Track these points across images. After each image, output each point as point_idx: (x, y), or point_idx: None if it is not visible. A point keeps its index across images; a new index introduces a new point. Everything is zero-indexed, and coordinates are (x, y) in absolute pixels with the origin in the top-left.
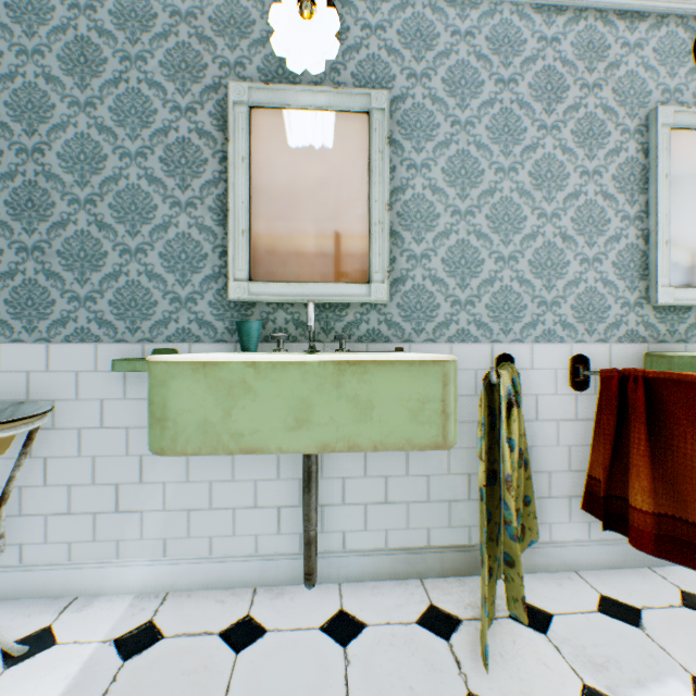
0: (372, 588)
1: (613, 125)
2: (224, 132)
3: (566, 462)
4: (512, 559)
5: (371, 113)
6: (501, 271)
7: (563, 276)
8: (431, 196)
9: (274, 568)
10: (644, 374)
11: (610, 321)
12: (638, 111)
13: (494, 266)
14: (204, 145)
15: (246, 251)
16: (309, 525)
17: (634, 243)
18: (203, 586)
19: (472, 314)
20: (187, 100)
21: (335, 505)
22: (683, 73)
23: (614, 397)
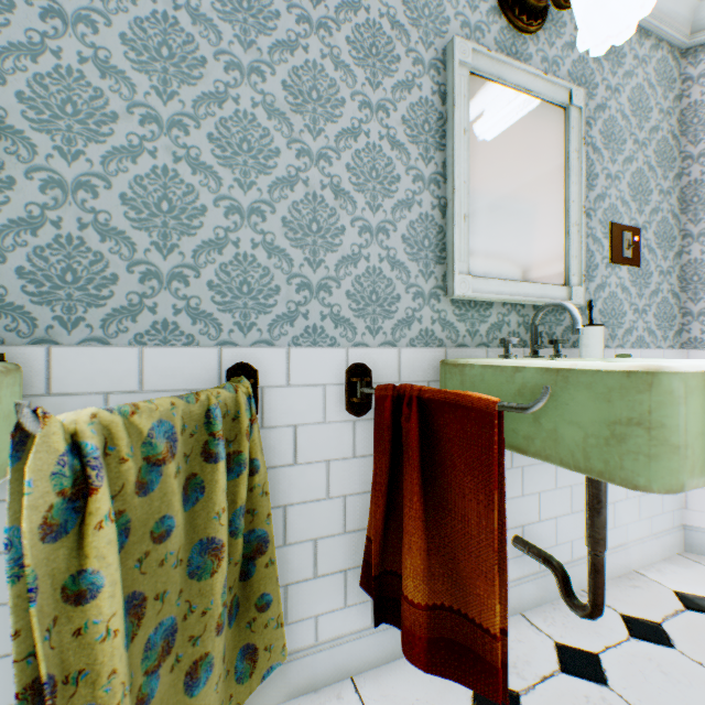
0: None
1: (405, 49)
2: None
3: (340, 521)
4: None
5: None
6: (239, 230)
7: (337, 249)
8: (99, 78)
9: None
10: (421, 393)
11: (401, 316)
12: (436, 40)
13: (225, 221)
14: None
15: None
16: None
17: (430, 213)
18: None
19: (185, 297)
20: None
21: None
22: (485, 10)
23: (389, 427)
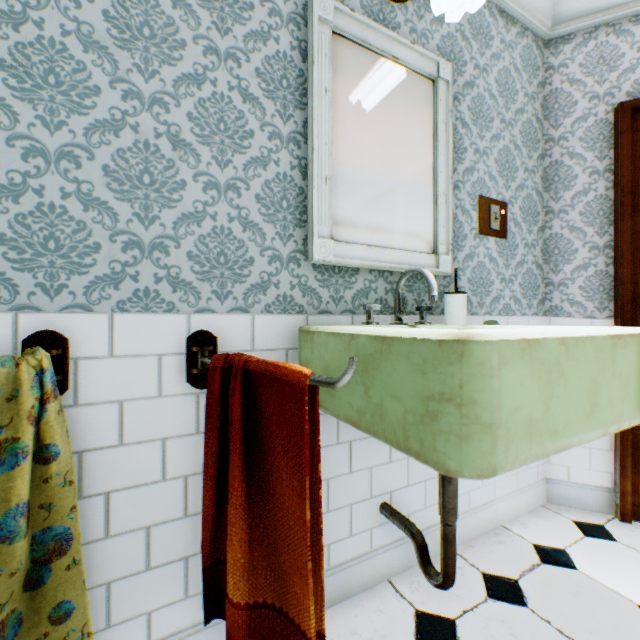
0: None
1: None
2: None
3: (181, 504)
4: None
5: None
6: (43, 176)
7: (177, 205)
8: None
9: None
10: (248, 364)
11: (255, 281)
12: None
13: (23, 164)
14: None
15: None
16: None
17: (290, 174)
18: None
19: None
20: None
21: None
22: None
23: (218, 402)
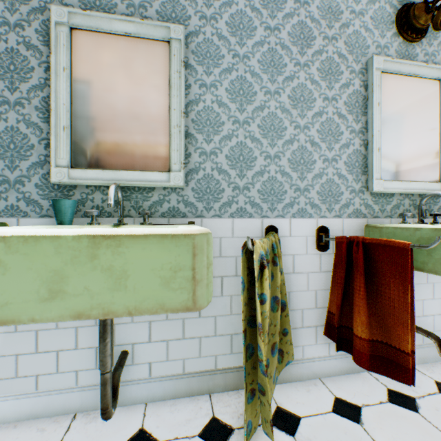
0: (171, 406)
1: (345, 67)
2: (49, 46)
3: (313, 302)
4: (264, 389)
5: (171, 42)
6: (269, 166)
7: (312, 171)
8: (218, 108)
9: (92, 396)
10: (363, 240)
11: (343, 202)
12: (361, 58)
13: (264, 162)
14: (32, 55)
15: (67, 144)
16: (103, 369)
17: (358, 149)
18: (30, 417)
19: (248, 197)
20: (16, 17)
21: (143, 343)
22: (389, 35)
23: (344, 256)
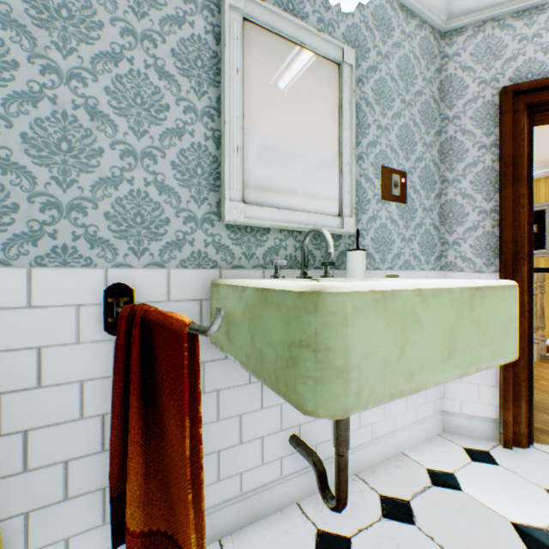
0: None
1: None
2: None
3: (98, 439)
4: None
5: None
6: None
7: (94, 170)
8: None
9: None
10: (147, 314)
11: (171, 239)
12: None
13: None
14: None
15: None
16: None
17: (204, 144)
18: None
19: None
20: None
21: None
22: None
23: (123, 348)
